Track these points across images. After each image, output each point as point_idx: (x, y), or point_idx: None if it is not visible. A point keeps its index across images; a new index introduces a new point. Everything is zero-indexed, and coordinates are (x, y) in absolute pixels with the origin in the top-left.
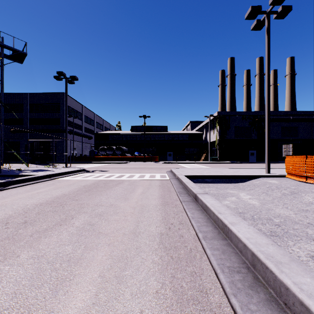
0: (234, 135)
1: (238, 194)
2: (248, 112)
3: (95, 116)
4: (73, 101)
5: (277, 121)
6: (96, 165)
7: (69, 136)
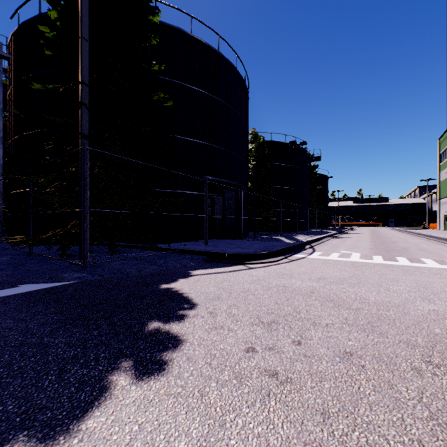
0: None
1: None
2: None
3: None
4: None
5: None
6: None
7: None
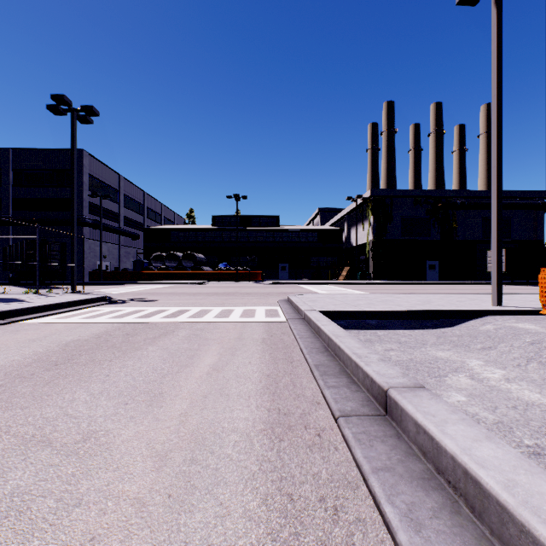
0: (401, 233)
1: (465, 363)
2: (426, 191)
3: (145, 196)
4: (102, 166)
5: (477, 209)
6: (141, 287)
7: (94, 233)
